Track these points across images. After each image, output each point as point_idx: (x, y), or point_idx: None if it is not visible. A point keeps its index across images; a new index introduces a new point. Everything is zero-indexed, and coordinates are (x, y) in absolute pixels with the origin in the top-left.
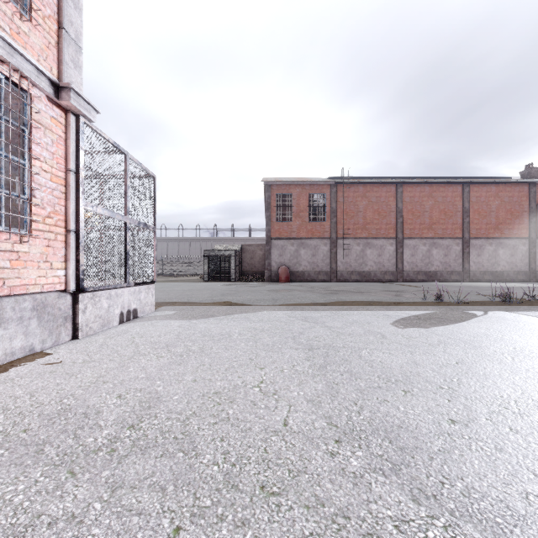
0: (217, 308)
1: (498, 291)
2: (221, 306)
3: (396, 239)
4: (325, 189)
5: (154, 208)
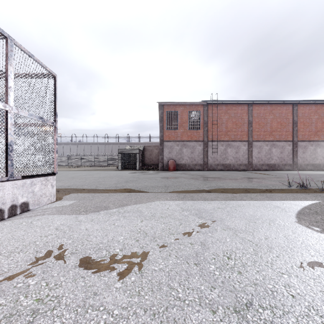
0: (115, 196)
1: None
2: (120, 194)
3: (248, 142)
4: (200, 108)
5: (54, 104)
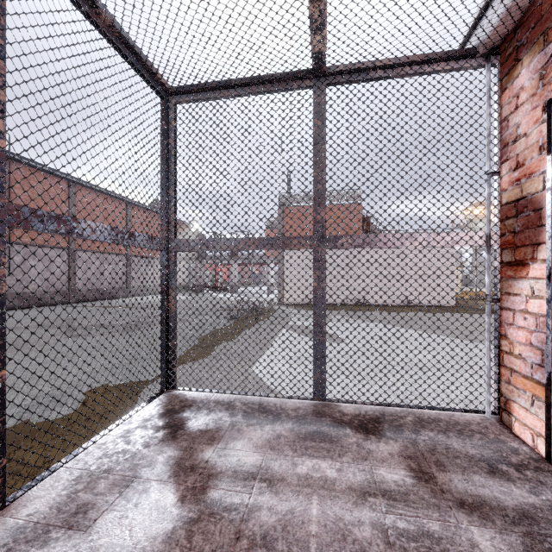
0: None
1: (202, 304)
2: None
3: (68, 250)
4: None
5: (174, 185)
